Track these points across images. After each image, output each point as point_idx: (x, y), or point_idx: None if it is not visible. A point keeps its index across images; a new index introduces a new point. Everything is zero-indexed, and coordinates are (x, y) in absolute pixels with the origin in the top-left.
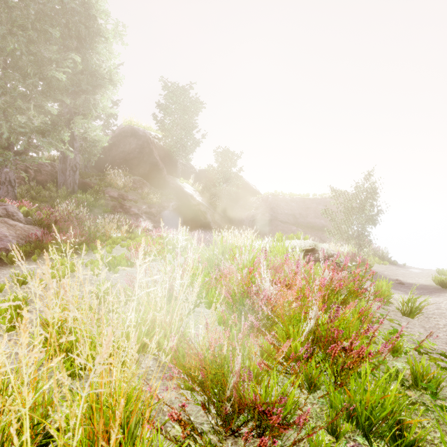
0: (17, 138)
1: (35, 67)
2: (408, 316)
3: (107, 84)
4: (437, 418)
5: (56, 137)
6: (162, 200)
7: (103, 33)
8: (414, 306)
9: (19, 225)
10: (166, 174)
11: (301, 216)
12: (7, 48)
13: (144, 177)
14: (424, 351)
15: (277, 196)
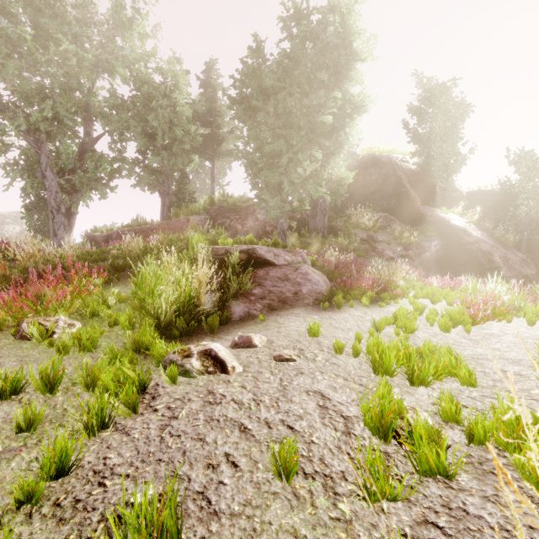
0: (291, 190)
1: (306, 118)
2: None
3: (361, 112)
4: None
5: (316, 182)
6: (419, 239)
7: (359, 56)
8: None
9: (315, 271)
10: (420, 204)
11: None
12: (286, 109)
13: (389, 212)
14: None
15: None
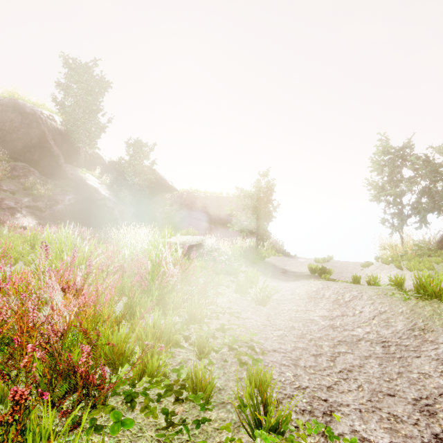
0: None
1: None
2: (261, 304)
3: None
4: (189, 438)
5: None
6: (55, 193)
7: None
8: (267, 294)
9: None
10: (63, 162)
11: (214, 213)
12: None
13: (33, 163)
14: (240, 345)
15: (192, 193)
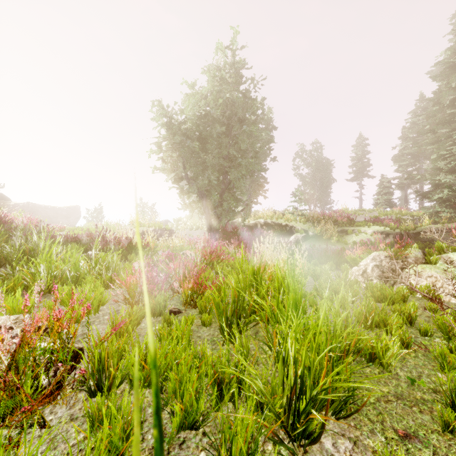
0: None
1: None
2: None
3: None
4: None
5: None
6: None
7: None
8: None
9: None
10: None
11: (54, 217)
12: None
13: None
14: None
15: (36, 204)
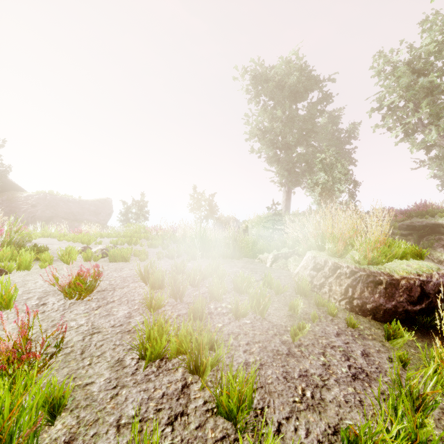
0: None
1: None
2: None
3: None
4: None
5: None
6: None
7: None
8: None
9: None
10: None
11: (79, 214)
12: None
13: None
14: None
15: (55, 196)
